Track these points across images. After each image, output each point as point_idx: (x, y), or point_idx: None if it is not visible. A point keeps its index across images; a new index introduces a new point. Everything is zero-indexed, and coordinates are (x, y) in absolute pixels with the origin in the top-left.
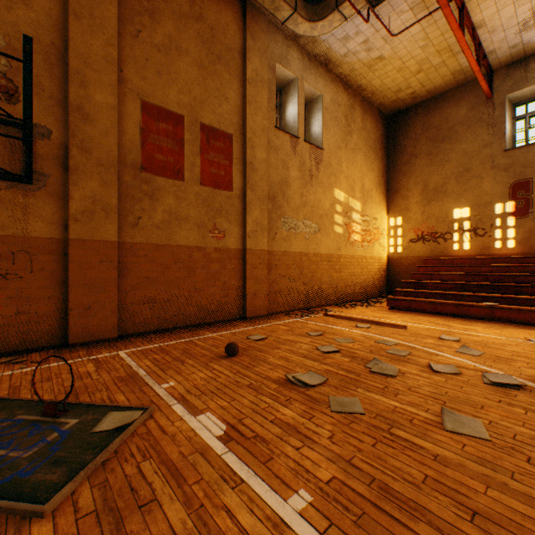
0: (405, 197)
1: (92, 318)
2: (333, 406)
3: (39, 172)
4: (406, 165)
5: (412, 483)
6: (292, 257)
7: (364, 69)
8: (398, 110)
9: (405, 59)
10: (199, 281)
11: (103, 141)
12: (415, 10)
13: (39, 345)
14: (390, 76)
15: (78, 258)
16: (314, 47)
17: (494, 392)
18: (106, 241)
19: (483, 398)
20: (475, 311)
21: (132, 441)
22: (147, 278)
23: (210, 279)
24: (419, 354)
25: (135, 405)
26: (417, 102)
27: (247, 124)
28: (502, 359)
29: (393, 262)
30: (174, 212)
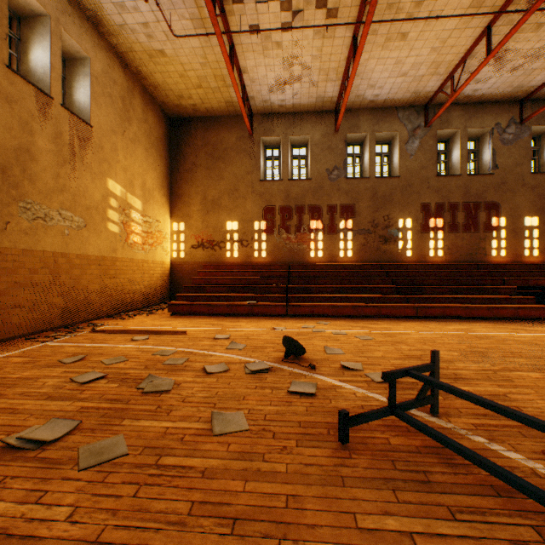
0: (188, 204)
1: None
2: (85, 461)
3: None
4: (189, 173)
5: (178, 523)
6: (40, 257)
7: (145, 55)
8: (181, 117)
9: (187, 67)
10: None
11: None
12: (195, 23)
13: None
14: (173, 78)
15: None
16: None
17: (253, 380)
18: None
19: (245, 388)
20: (241, 309)
21: None
22: None
23: None
24: (196, 358)
25: None
26: (198, 116)
27: None
28: (259, 347)
29: (176, 267)
30: None
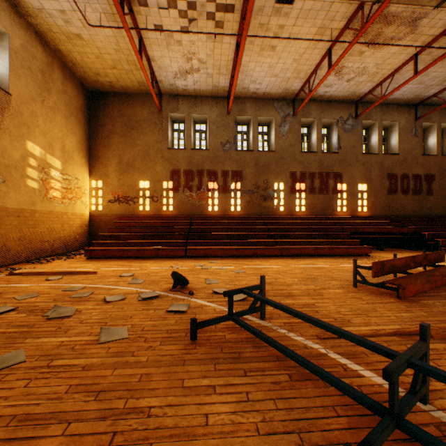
0: (106, 165)
1: None
2: None
3: None
4: (106, 138)
5: (56, 398)
6: None
7: (63, 37)
8: (99, 91)
9: (102, 51)
10: None
11: None
12: (108, 16)
13: None
14: (91, 58)
15: None
16: None
17: (142, 304)
18: None
19: (134, 311)
20: (149, 253)
21: None
22: None
23: None
24: (100, 291)
25: None
26: (115, 91)
27: None
28: (155, 281)
29: (95, 219)
30: None
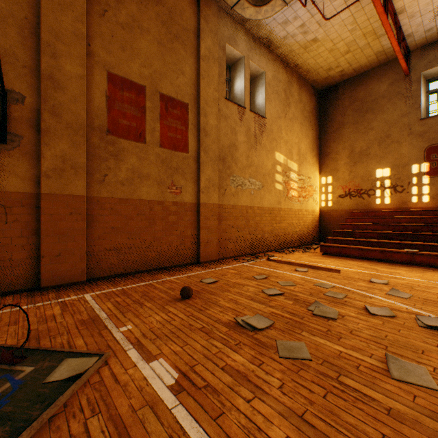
0: (335, 160)
1: (62, 264)
2: (281, 351)
3: (13, 133)
4: (336, 132)
5: None
6: (239, 210)
7: (300, 50)
8: (328, 86)
9: (335, 41)
10: (159, 231)
11: (72, 107)
12: None
13: (13, 289)
14: (323, 56)
15: (50, 211)
16: (258, 30)
17: (430, 335)
18: (75, 195)
19: (422, 342)
20: (397, 256)
21: (83, 392)
22: (112, 228)
23: (168, 229)
24: (354, 296)
25: (91, 351)
26: (345, 79)
27: (200, 95)
28: (430, 301)
29: (324, 215)
30: (136, 171)
